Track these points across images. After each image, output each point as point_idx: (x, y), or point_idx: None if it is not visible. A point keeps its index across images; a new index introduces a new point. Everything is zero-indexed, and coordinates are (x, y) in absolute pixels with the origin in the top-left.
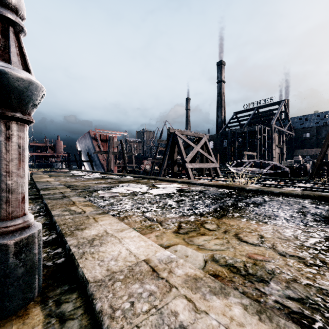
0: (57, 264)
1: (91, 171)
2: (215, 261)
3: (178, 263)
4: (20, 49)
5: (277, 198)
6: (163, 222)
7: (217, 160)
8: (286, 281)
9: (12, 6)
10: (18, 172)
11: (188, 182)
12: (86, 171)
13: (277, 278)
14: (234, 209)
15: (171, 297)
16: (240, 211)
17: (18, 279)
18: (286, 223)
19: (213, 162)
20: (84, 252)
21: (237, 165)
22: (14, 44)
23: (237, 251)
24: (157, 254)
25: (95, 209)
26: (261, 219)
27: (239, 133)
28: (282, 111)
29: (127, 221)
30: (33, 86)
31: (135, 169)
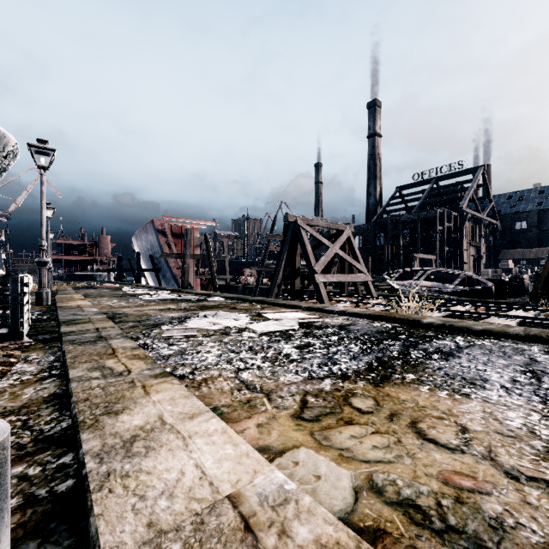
0: (56, 496)
1: (156, 287)
2: (376, 492)
3: (299, 508)
4: None
5: (481, 342)
6: (274, 392)
7: (368, 268)
8: None
9: None
10: None
11: (320, 308)
12: (147, 288)
13: (513, 541)
14: (404, 364)
15: None
16: (415, 369)
17: None
18: (507, 397)
19: (362, 273)
20: (109, 471)
21: (403, 276)
22: None
23: (418, 464)
24: (257, 479)
25: (150, 366)
26: (457, 387)
27: (406, 222)
28: (479, 185)
29: (206, 391)
30: None
31: (231, 284)
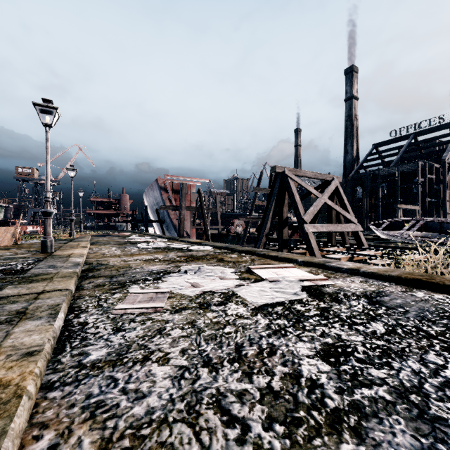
0: None
1: (157, 235)
2: None
3: None
4: None
5: None
6: None
7: None
8: None
9: None
10: None
11: (322, 264)
12: (150, 236)
13: None
14: None
15: None
16: None
17: None
18: None
19: (352, 222)
20: None
21: (391, 226)
22: None
23: None
24: None
25: None
26: None
27: (384, 176)
28: None
29: None
30: None
31: (222, 233)
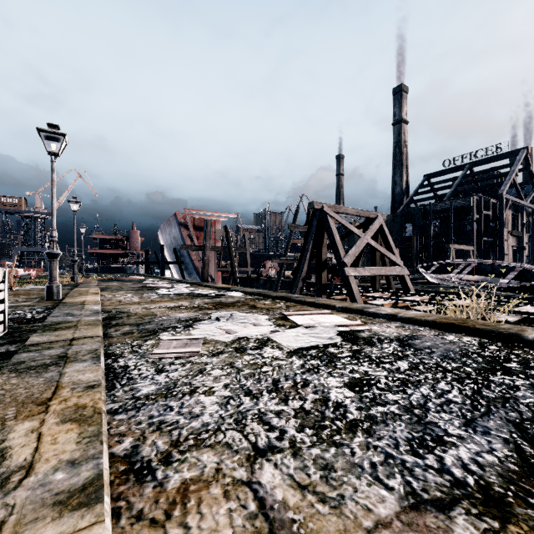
0: None
1: (177, 280)
2: None
3: None
4: None
5: None
6: None
7: None
8: None
9: None
10: None
11: (360, 310)
12: (168, 280)
13: None
14: None
15: None
16: None
17: None
18: None
19: (397, 265)
20: None
21: (441, 269)
22: None
23: None
24: None
25: (81, 448)
26: None
27: (436, 211)
28: (521, 169)
29: None
30: None
31: (252, 276)
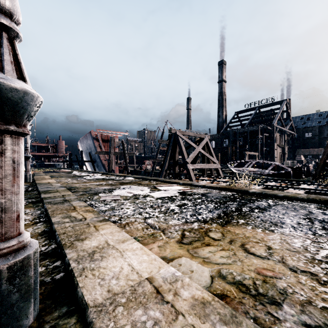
0: (55, 281)
1: (93, 171)
2: (222, 278)
3: (183, 283)
4: (15, 56)
5: (282, 202)
6: (166, 230)
7: (218, 160)
8: (300, 304)
9: (6, 10)
10: (12, 189)
11: (190, 184)
12: (87, 172)
13: (290, 299)
14: (238, 215)
15: (178, 327)
16: (244, 217)
17: (12, 306)
18: (294, 231)
19: (215, 163)
20: (83, 267)
21: (239, 165)
22: (7, 52)
23: (244, 265)
24: (161, 271)
25: (96, 215)
26: (267, 226)
27: (241, 133)
28: (284, 111)
29: (128, 229)
30: (28, 96)
31: (137, 169)
